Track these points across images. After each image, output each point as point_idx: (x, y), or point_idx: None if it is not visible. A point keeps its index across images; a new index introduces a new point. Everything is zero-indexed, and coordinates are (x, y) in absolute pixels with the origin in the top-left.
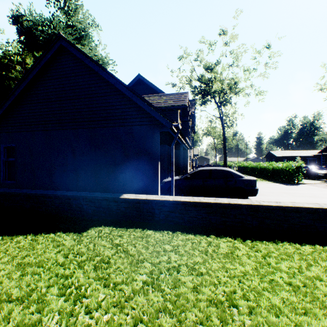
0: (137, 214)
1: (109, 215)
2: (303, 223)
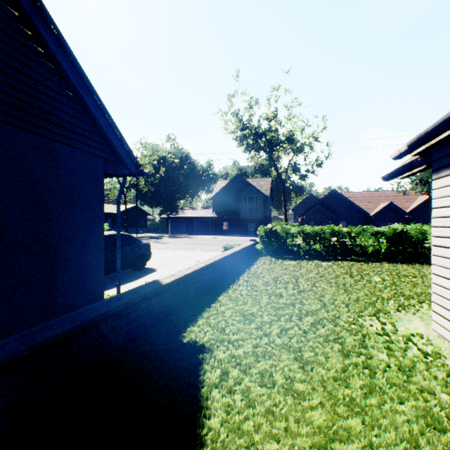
0: (177, 302)
1: (149, 326)
2: (231, 263)
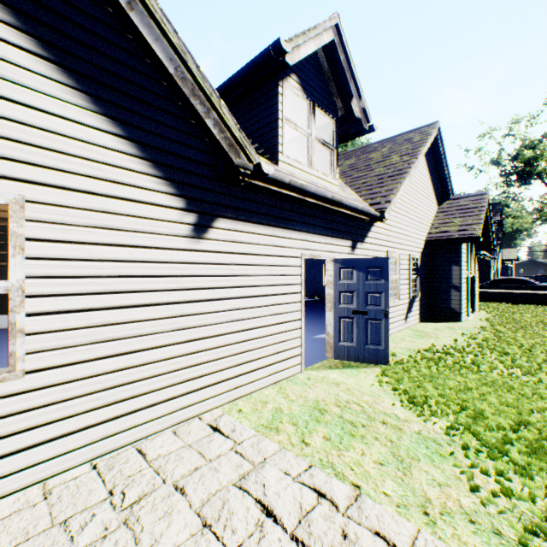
0: None
1: None
2: None
